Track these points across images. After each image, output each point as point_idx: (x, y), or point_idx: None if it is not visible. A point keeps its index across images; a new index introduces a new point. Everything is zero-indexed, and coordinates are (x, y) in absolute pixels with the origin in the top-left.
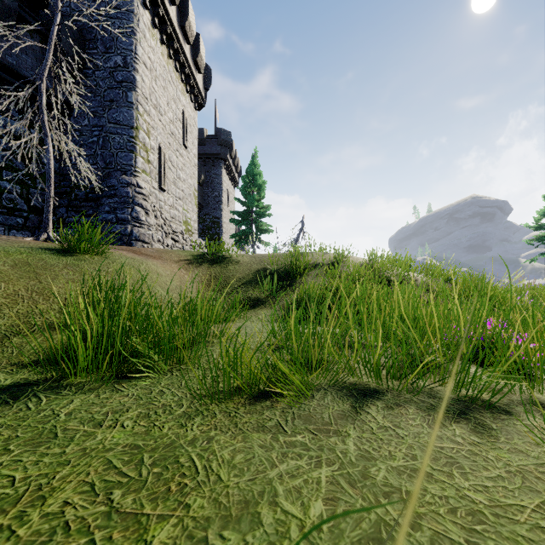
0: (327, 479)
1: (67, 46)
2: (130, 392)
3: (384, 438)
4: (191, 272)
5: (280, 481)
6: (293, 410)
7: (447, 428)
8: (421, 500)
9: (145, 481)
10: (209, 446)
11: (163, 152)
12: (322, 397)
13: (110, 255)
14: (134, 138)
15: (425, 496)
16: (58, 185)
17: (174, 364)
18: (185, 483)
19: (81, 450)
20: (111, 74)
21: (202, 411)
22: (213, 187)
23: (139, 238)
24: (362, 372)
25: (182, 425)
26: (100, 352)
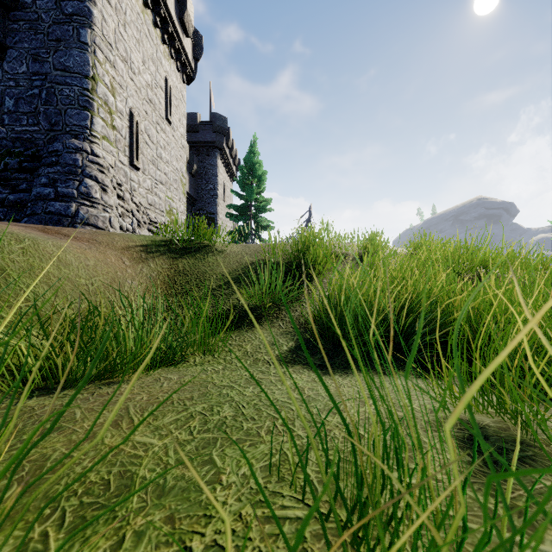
0: None
1: None
2: None
3: None
4: (141, 265)
5: None
6: None
7: None
8: None
9: None
10: None
11: (135, 120)
12: None
13: None
14: (89, 91)
15: None
16: None
17: None
18: None
19: None
20: (57, 4)
21: None
22: (207, 179)
23: (87, 220)
24: None
25: None
26: None
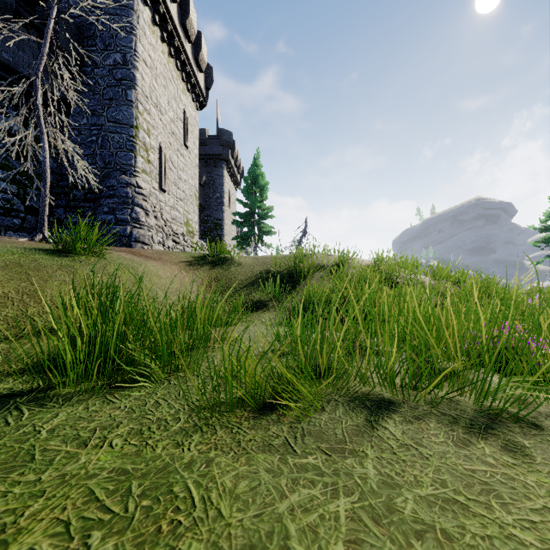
0: (346, 513)
1: (65, 43)
2: (123, 403)
3: (406, 459)
4: (191, 274)
5: (292, 517)
6: (302, 424)
7: (475, 446)
8: (461, 541)
9: (131, 518)
10: (208, 471)
11: (163, 152)
12: (333, 409)
13: (107, 256)
14: (133, 137)
15: (464, 535)
16: (56, 185)
17: (172, 371)
18: (178, 520)
19: (59, 476)
20: (110, 72)
21: (201, 427)
22: (214, 188)
23: (138, 239)
24: (374, 380)
25: (178, 444)
26: (92, 358)
